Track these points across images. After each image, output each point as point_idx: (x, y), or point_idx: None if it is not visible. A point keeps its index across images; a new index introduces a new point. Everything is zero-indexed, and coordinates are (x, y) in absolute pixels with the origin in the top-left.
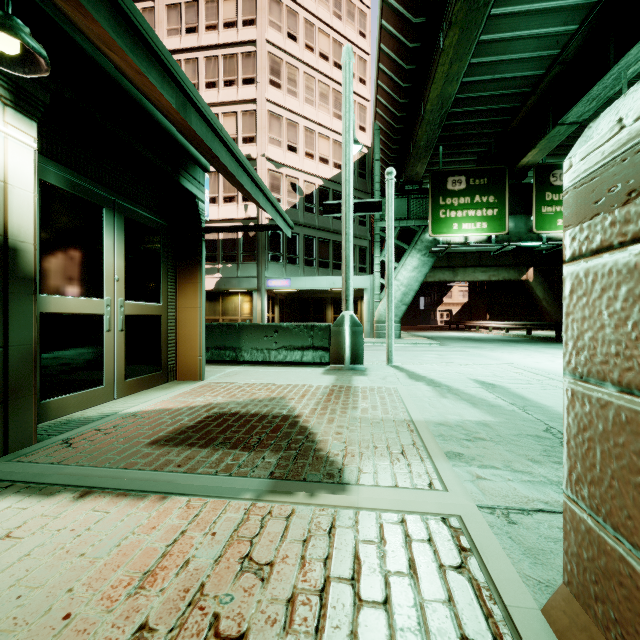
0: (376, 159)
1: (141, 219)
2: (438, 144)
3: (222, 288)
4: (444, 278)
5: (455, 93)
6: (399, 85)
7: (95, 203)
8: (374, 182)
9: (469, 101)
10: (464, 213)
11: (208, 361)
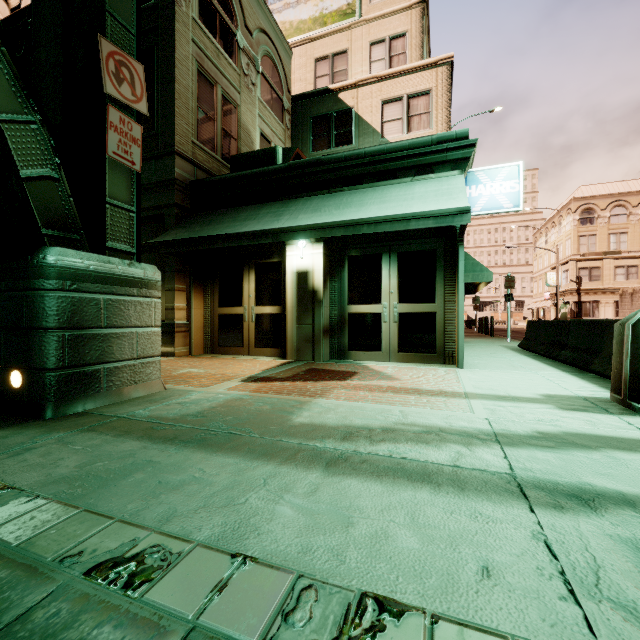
0: None
1: (413, 248)
2: None
3: None
4: None
5: None
6: None
7: (376, 254)
8: None
9: None
10: None
11: (572, 365)
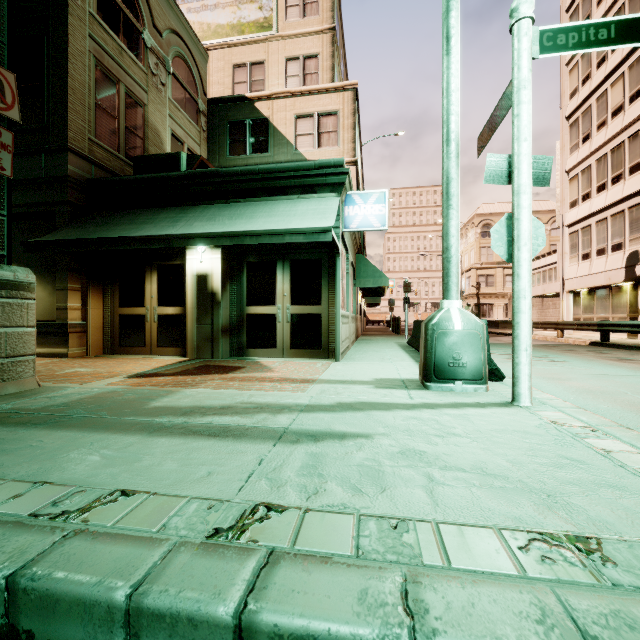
0: None
1: (303, 257)
2: None
3: None
4: None
5: None
6: None
7: (272, 261)
8: None
9: None
10: None
11: None
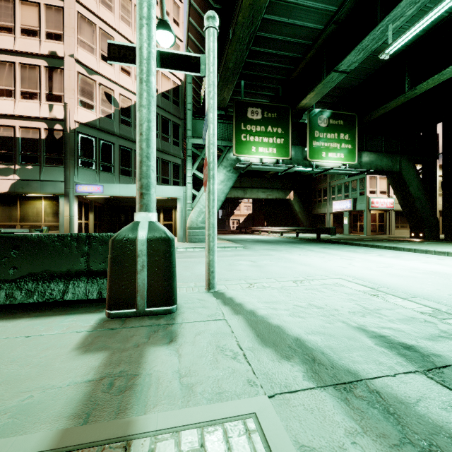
0: (188, 82)
1: None
2: (239, 81)
3: (19, 191)
4: (238, 195)
5: (266, 7)
6: (210, 5)
7: None
8: (186, 102)
9: (267, 42)
10: (260, 139)
11: None
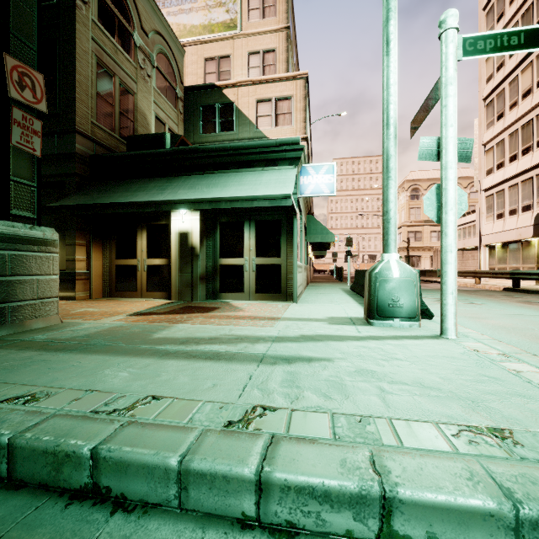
0: None
1: (266, 218)
2: None
3: None
4: None
5: None
6: None
7: (240, 221)
8: None
9: None
10: None
11: None
